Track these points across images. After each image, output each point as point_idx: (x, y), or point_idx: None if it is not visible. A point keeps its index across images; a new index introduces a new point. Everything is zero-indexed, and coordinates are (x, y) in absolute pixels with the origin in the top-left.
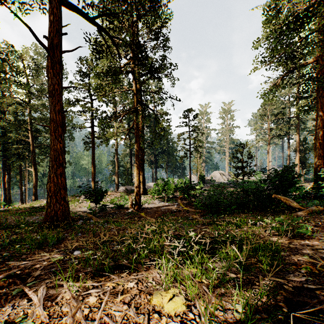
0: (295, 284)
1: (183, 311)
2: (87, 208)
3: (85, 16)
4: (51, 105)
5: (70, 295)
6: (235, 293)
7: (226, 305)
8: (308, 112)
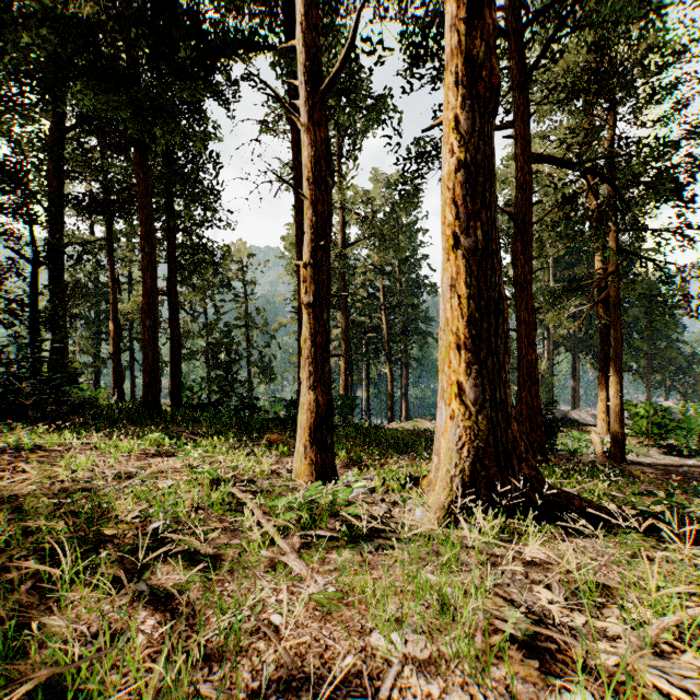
0: None
1: None
2: None
3: (565, 166)
4: (522, 301)
5: None
6: None
7: None
8: None
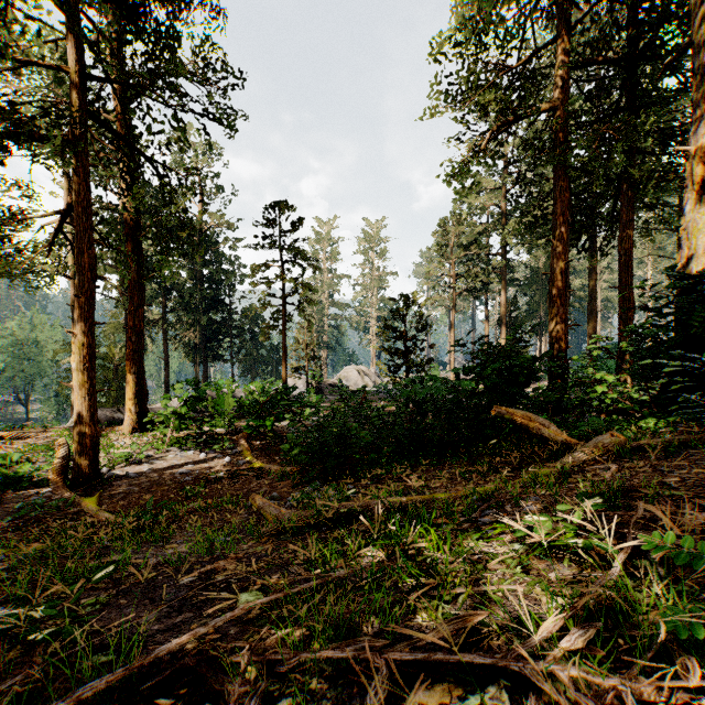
0: None
1: None
2: None
3: None
4: None
5: None
6: None
7: None
8: (532, 230)
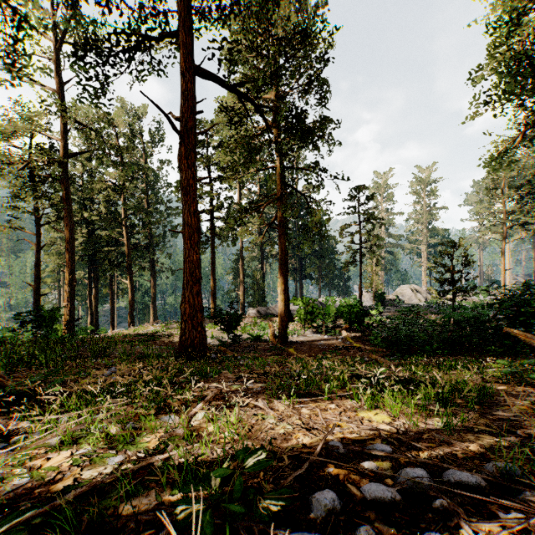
0: (501, 417)
1: (389, 421)
2: (211, 339)
3: (224, 86)
4: (186, 204)
5: (286, 406)
6: (435, 410)
7: (427, 422)
8: None
